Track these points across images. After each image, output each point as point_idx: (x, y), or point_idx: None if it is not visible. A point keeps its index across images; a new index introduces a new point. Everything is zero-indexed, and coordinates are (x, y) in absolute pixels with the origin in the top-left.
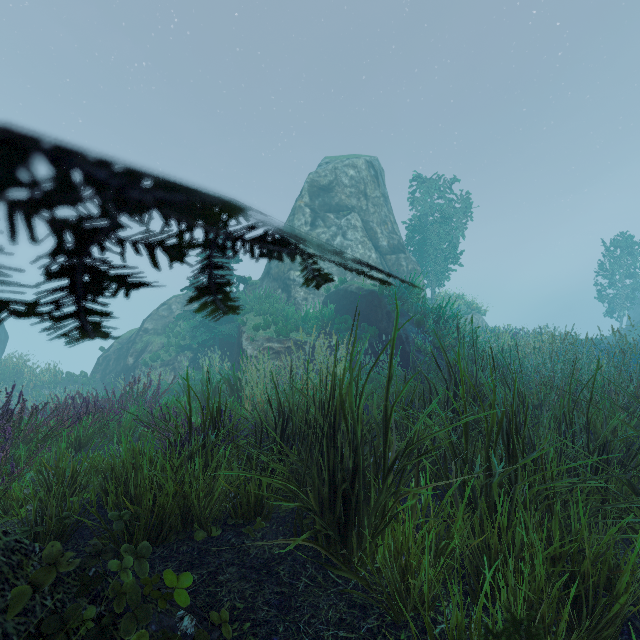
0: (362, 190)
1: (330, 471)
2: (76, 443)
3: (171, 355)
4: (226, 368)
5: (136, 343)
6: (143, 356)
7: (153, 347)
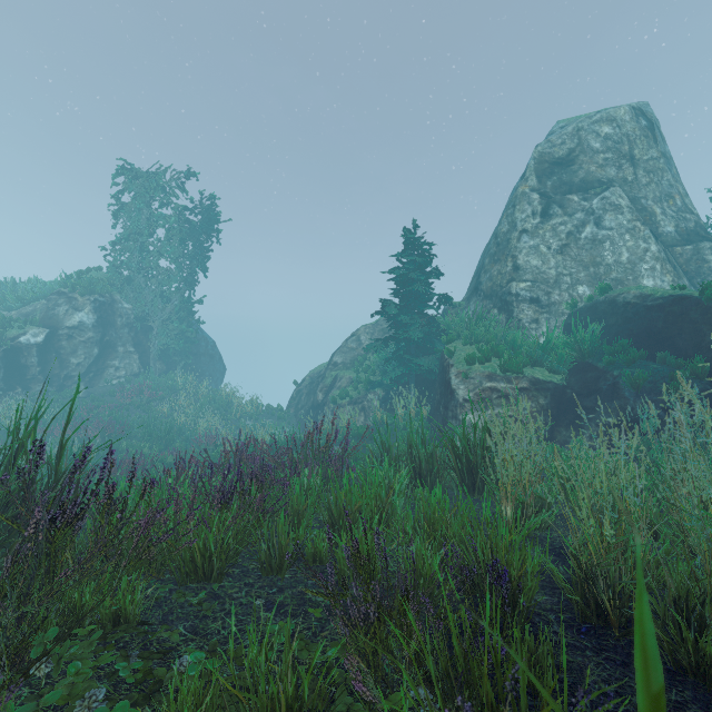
0: (625, 153)
1: None
2: (204, 559)
3: (360, 392)
4: (424, 412)
5: (325, 378)
6: (332, 392)
7: (342, 382)
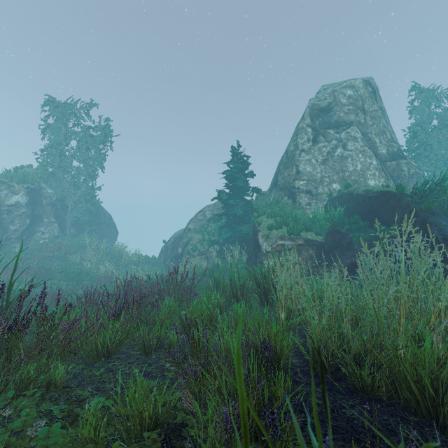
0: (360, 106)
1: None
2: (103, 349)
3: (205, 247)
4: (244, 259)
5: (183, 238)
6: (187, 247)
7: (193, 241)
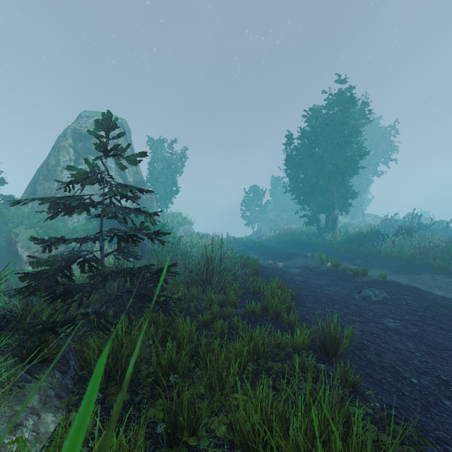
0: (115, 142)
1: (117, 284)
2: None
3: None
4: None
5: None
6: None
7: None
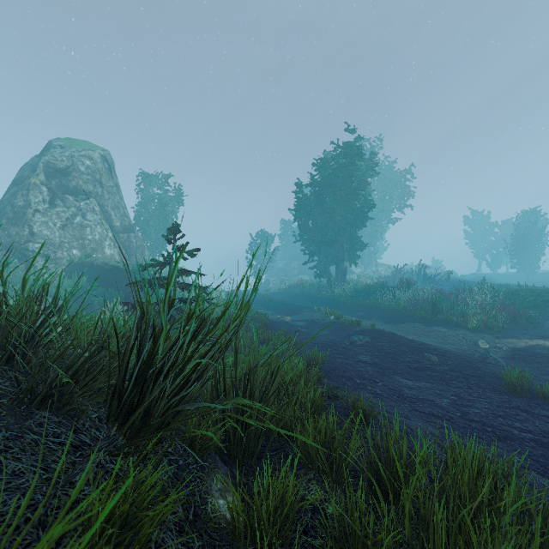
0: (98, 179)
1: None
2: None
3: None
4: None
5: None
6: None
7: None
